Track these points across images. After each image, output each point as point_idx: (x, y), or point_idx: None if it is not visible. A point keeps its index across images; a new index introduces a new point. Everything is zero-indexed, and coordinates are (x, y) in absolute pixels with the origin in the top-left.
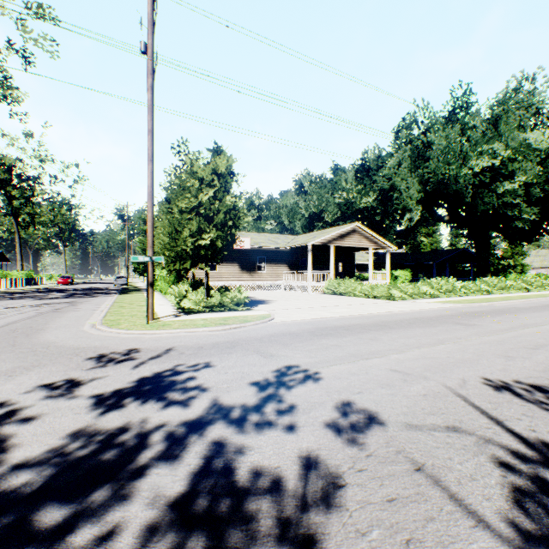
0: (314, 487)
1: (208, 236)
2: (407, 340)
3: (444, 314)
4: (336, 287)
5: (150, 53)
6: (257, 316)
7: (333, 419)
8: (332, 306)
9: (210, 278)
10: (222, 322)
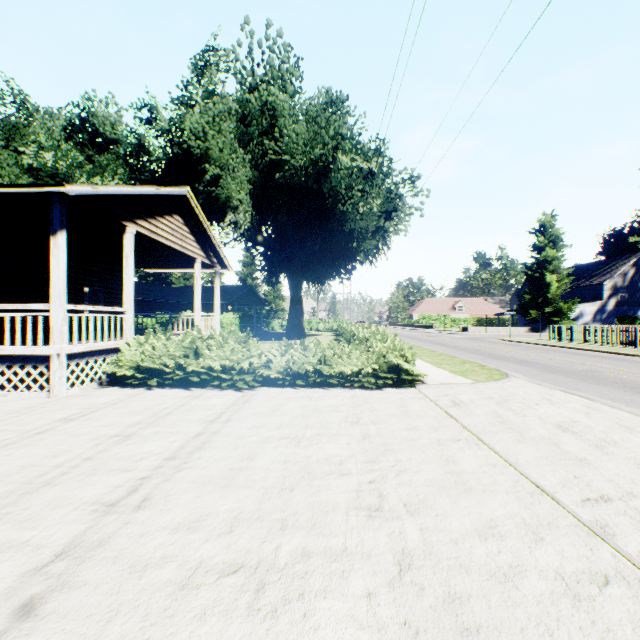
0: None
1: None
2: None
3: None
4: (184, 361)
5: None
6: None
7: None
8: None
9: None
10: None
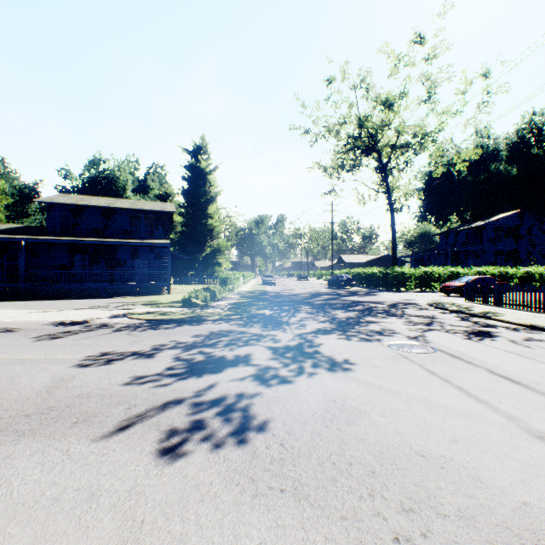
0: (193, 334)
1: None
2: None
3: None
4: None
5: None
6: None
7: (154, 341)
8: None
9: None
10: None
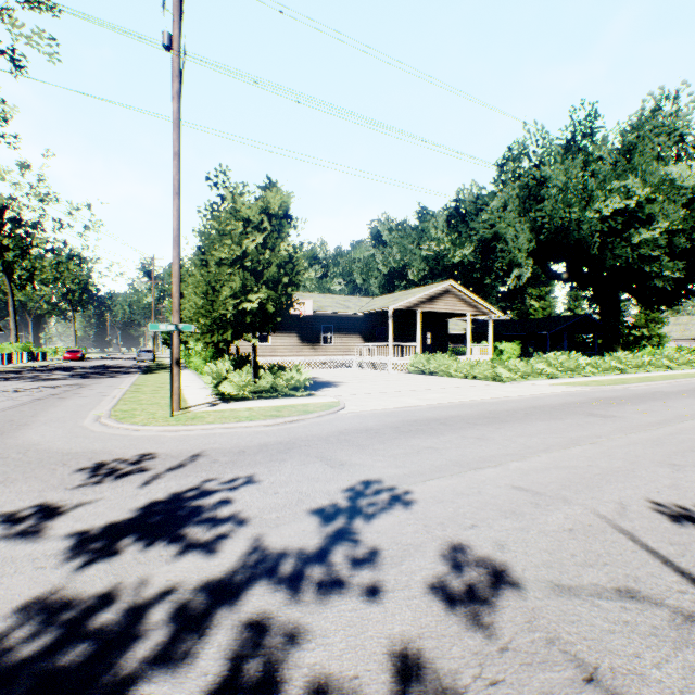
0: None
1: (256, 297)
2: (528, 439)
3: (570, 401)
4: (425, 365)
5: (176, 48)
6: (322, 405)
7: (438, 575)
8: (420, 390)
9: (261, 352)
10: (274, 413)
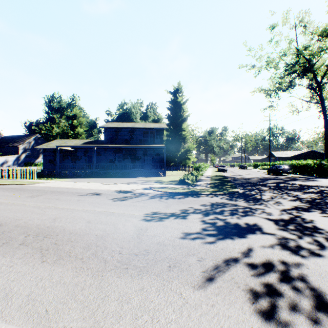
0: (199, 203)
1: None
2: (51, 212)
3: None
4: None
5: None
6: None
7: (178, 206)
8: None
9: None
10: None
